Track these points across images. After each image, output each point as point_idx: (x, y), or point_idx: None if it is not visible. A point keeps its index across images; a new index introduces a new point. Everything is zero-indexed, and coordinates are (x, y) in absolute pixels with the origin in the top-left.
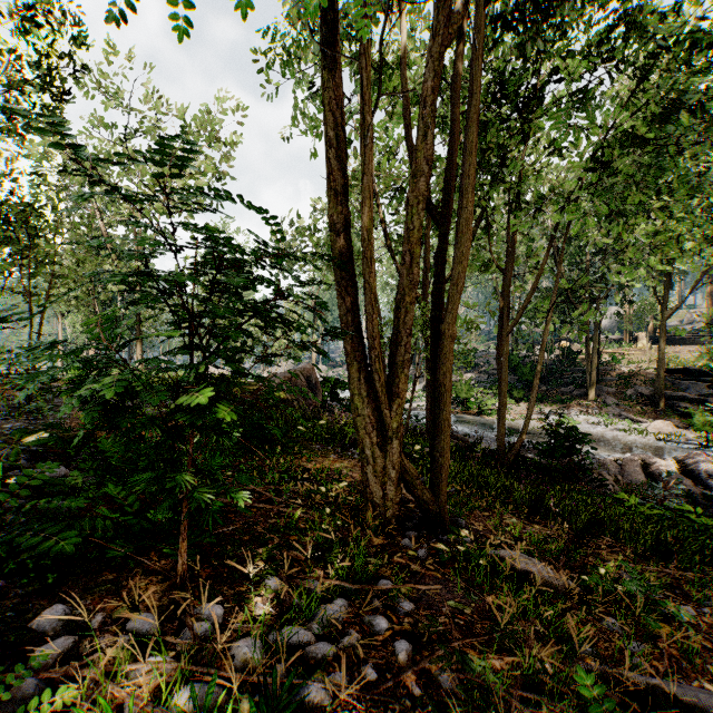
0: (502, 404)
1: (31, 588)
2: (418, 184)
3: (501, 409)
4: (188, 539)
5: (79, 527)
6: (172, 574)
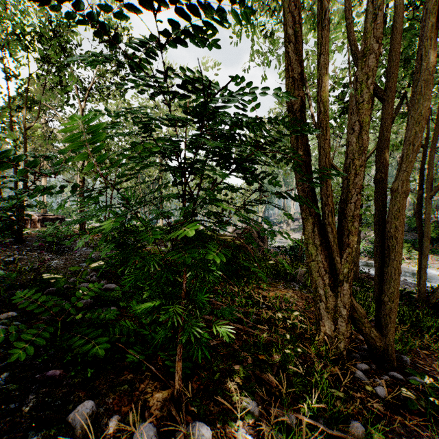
0: (424, 256)
1: (76, 379)
2: (367, 61)
3: (422, 259)
4: (183, 352)
5: (112, 332)
6: (171, 383)
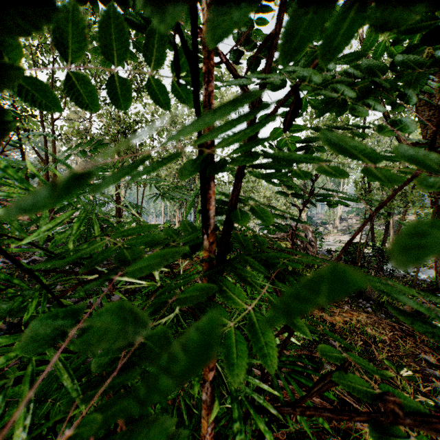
0: None
1: None
2: None
3: None
4: None
5: None
6: None
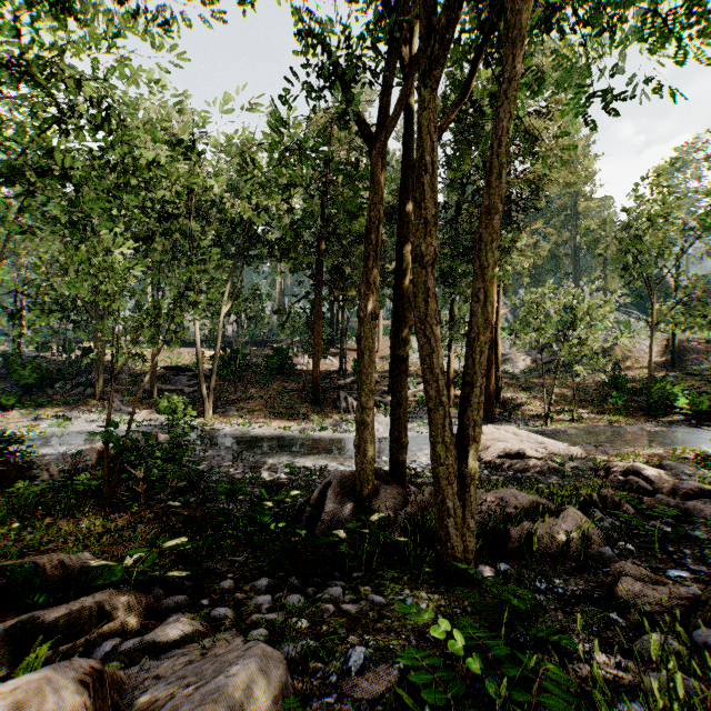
0: None
1: None
2: None
3: None
4: None
5: None
6: None
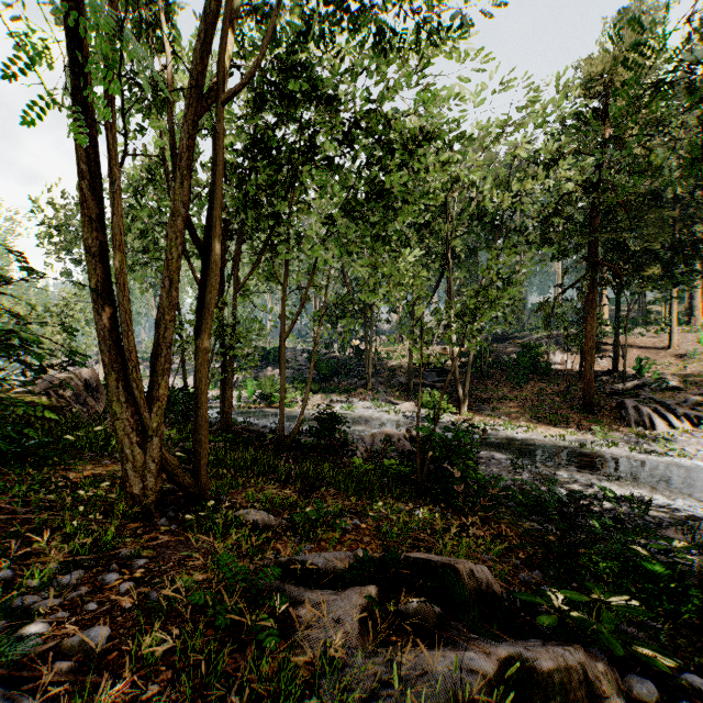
0: (282, 398)
1: None
2: (178, 222)
3: (281, 402)
4: None
5: None
6: None
